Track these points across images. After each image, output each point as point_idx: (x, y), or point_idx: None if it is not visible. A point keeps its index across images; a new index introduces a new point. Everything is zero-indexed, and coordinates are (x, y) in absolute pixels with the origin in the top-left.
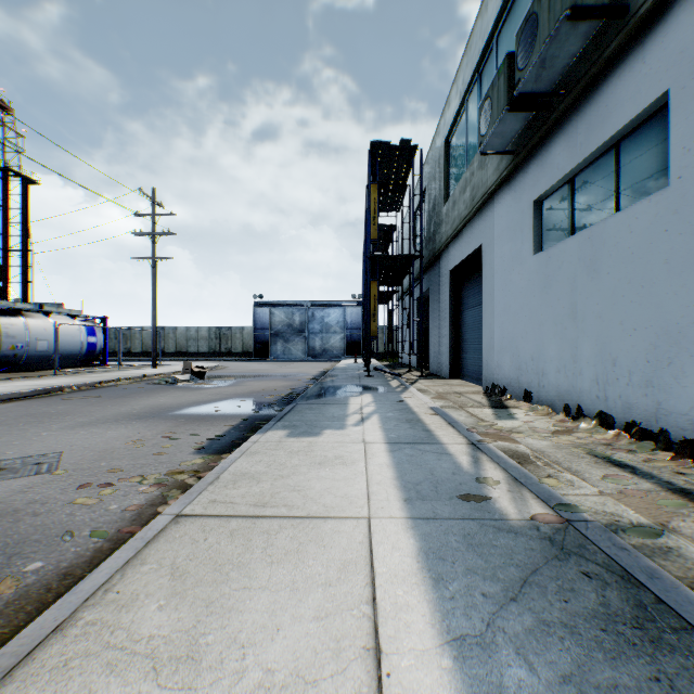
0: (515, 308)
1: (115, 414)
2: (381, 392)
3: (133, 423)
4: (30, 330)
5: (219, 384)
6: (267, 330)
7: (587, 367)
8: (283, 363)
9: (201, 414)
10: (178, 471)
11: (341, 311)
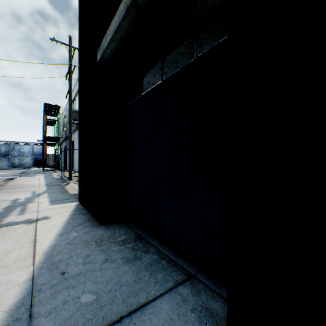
0: (77, 155)
1: None
2: (46, 173)
3: None
4: None
5: None
6: None
7: None
8: None
9: None
10: (6, 181)
11: (31, 147)
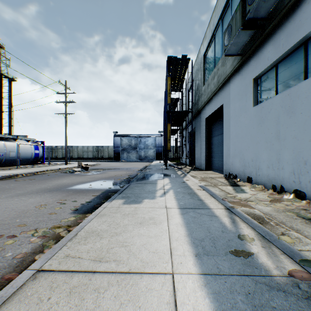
0: (242, 135)
1: (38, 189)
2: (173, 177)
3: (45, 194)
4: (6, 147)
5: (95, 173)
6: (119, 147)
7: (287, 165)
8: (126, 163)
9: (81, 189)
10: (58, 226)
11: (153, 139)
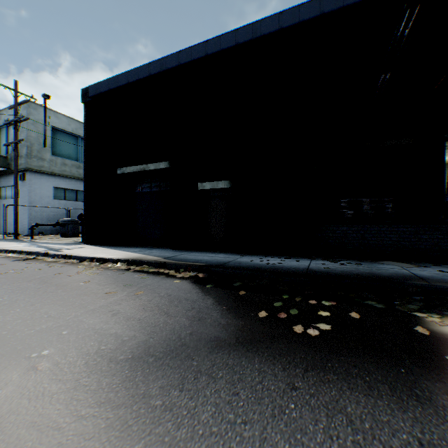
0: None
1: None
2: None
3: None
4: None
5: None
6: None
7: (8, 225)
8: None
9: None
10: None
11: None
